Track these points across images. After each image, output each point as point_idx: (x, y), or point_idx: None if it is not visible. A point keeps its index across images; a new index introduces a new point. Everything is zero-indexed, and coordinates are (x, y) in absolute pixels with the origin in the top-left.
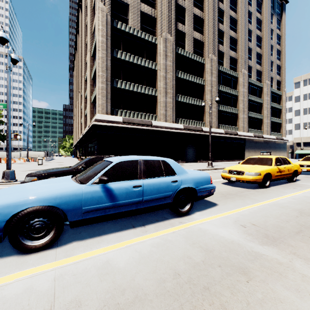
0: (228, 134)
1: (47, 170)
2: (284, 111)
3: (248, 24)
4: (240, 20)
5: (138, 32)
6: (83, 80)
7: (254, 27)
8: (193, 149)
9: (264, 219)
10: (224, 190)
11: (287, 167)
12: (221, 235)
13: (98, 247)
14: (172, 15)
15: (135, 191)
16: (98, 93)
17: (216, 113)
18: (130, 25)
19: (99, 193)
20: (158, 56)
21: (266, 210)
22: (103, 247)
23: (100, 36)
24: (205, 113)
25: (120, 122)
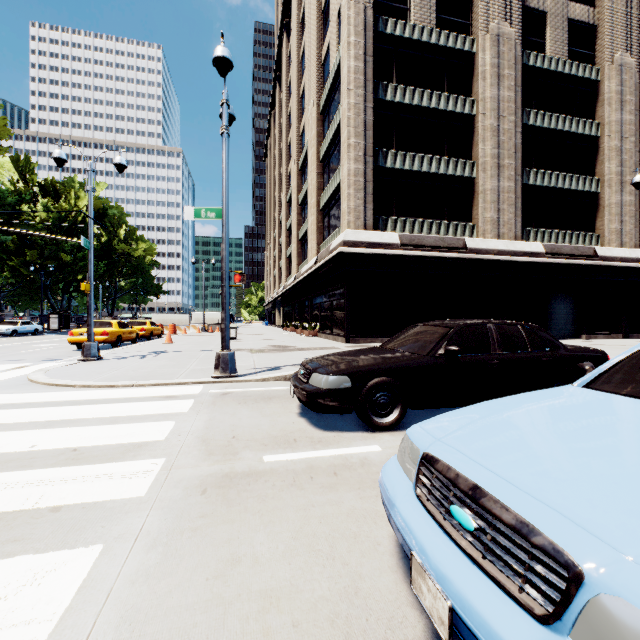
0: None
1: (351, 357)
2: None
3: None
4: None
5: (431, 34)
6: (295, 170)
7: None
8: (566, 306)
9: None
10: None
11: None
12: None
13: None
14: None
15: None
16: (348, 184)
17: (635, 208)
18: (412, 23)
19: None
20: (478, 81)
21: None
22: None
23: (353, 57)
24: (602, 210)
25: (395, 244)
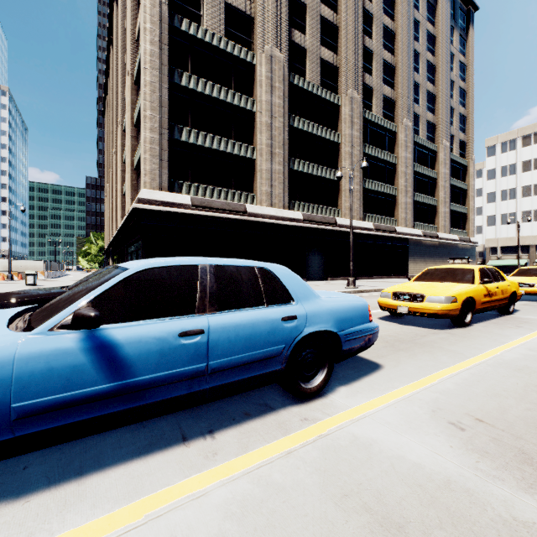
0: (381, 232)
1: (5, 293)
2: (472, 193)
3: (414, 41)
4: (399, 33)
5: (220, 41)
6: (120, 130)
7: (423, 47)
8: (319, 257)
9: (497, 404)
10: (387, 332)
11: (500, 287)
12: (411, 458)
13: (55, 530)
14: (282, 14)
15: (187, 346)
16: (144, 149)
17: (360, 194)
18: (205, 27)
19: (72, 355)
20: (257, 87)
21: (490, 379)
22: (72, 529)
23: (149, 42)
24: (341, 193)
25: (187, 205)
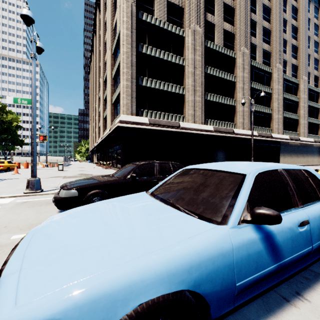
0: (262, 137)
1: (86, 180)
2: None
3: (283, 13)
4: (274, 9)
5: (164, 24)
6: (102, 81)
7: (289, 16)
8: (223, 154)
9: None
10: None
11: None
12: None
13: None
14: (201, 4)
15: (301, 233)
16: (123, 91)
17: (248, 113)
18: (155, 17)
19: (255, 244)
20: (185, 50)
21: None
22: None
23: (125, 28)
24: (236, 113)
25: (146, 123)
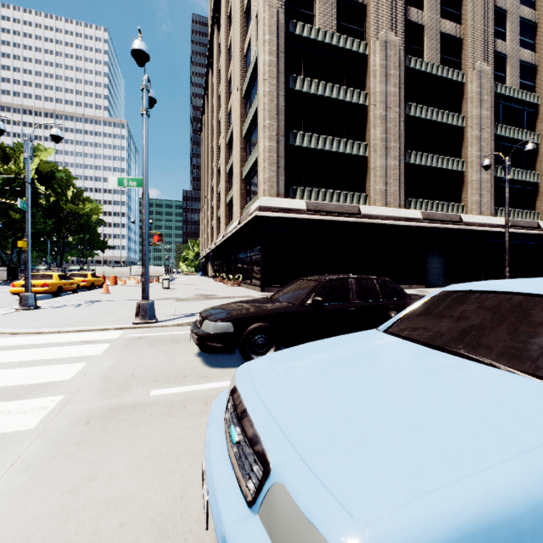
0: (519, 228)
1: (239, 306)
2: None
3: None
4: None
5: (332, 37)
6: (223, 144)
7: None
8: (439, 261)
9: None
10: None
11: None
12: None
13: None
14: None
15: None
16: (263, 158)
17: (491, 184)
18: (317, 27)
19: None
20: (370, 78)
21: None
22: None
23: (267, 53)
24: (466, 185)
25: (302, 210)
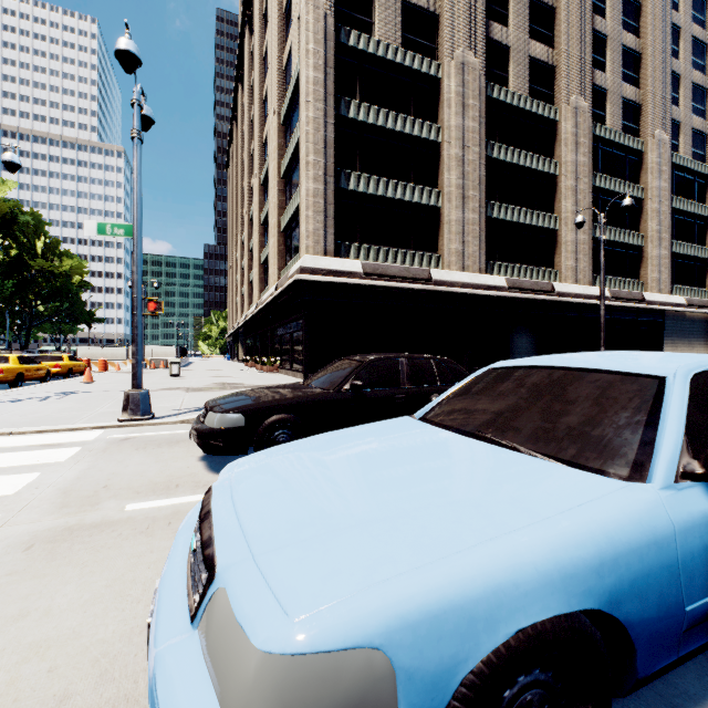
0: (621, 301)
1: (256, 393)
2: None
3: (671, 11)
4: (649, 2)
5: (396, 53)
6: (257, 184)
7: (685, 18)
8: (528, 340)
9: None
10: None
11: None
12: None
13: None
14: (477, 3)
15: None
16: (306, 205)
17: (588, 246)
18: (377, 38)
19: None
20: (443, 108)
21: None
22: None
23: (312, 67)
24: (560, 247)
25: (357, 273)
